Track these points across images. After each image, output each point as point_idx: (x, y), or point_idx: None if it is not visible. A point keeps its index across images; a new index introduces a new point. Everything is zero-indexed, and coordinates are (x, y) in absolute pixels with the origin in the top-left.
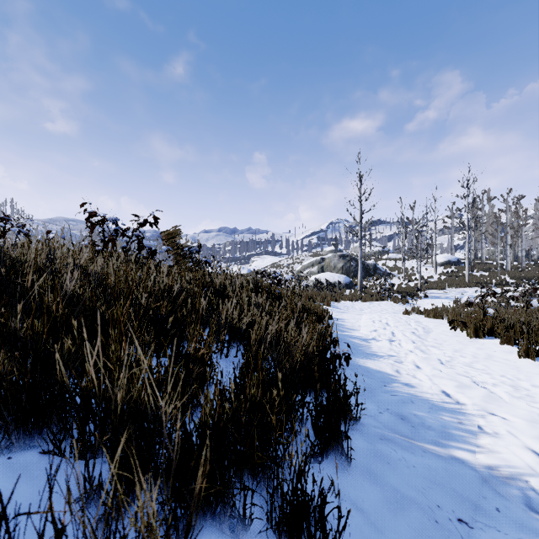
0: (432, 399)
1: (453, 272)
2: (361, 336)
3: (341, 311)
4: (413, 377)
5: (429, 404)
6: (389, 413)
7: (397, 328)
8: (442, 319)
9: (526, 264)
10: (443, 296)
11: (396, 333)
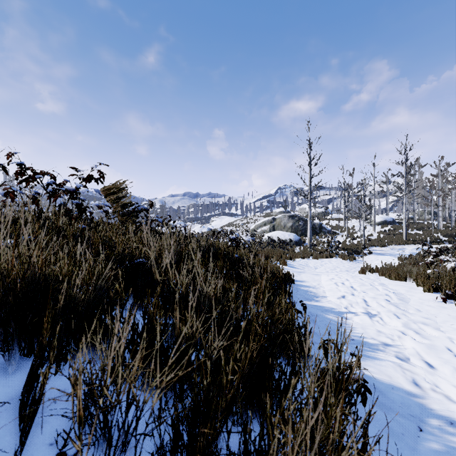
0: None
1: (390, 230)
2: (333, 307)
3: (298, 270)
4: (449, 399)
5: None
6: None
7: (368, 294)
8: (405, 281)
9: (454, 224)
10: (385, 253)
11: (371, 304)
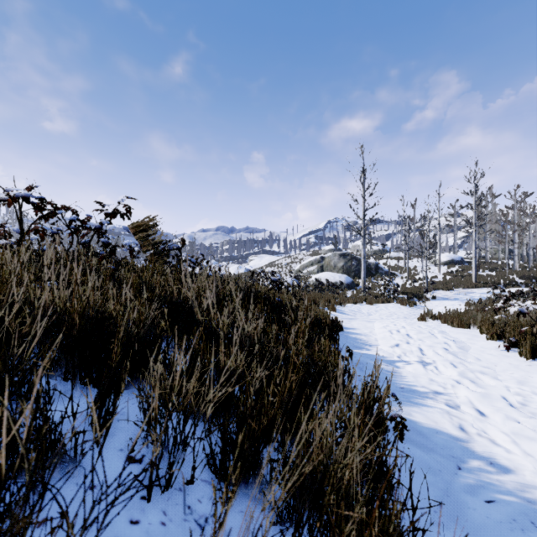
0: None
1: (458, 272)
2: (384, 356)
3: (348, 317)
4: (493, 443)
5: None
6: None
7: (424, 342)
8: (469, 328)
9: (533, 264)
10: (451, 298)
11: (427, 352)
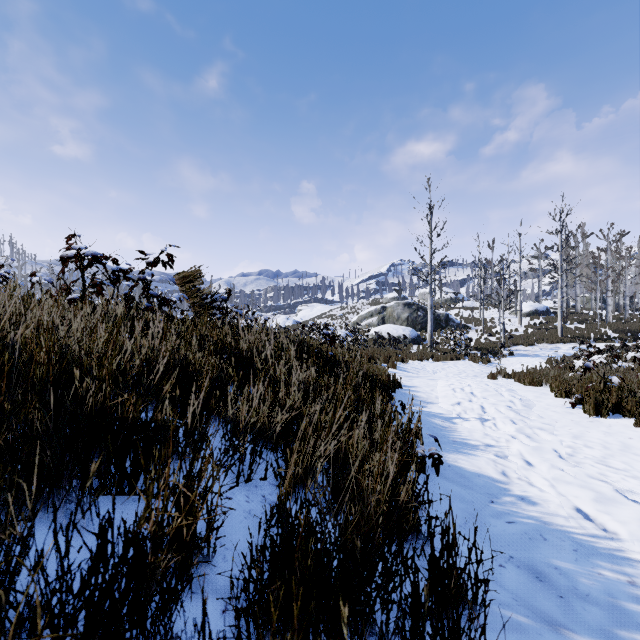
0: (570, 529)
1: (542, 324)
2: (442, 413)
3: (410, 374)
4: (530, 485)
5: (571, 541)
6: (515, 565)
7: (487, 400)
8: (541, 386)
9: (630, 315)
10: (532, 354)
11: (488, 409)
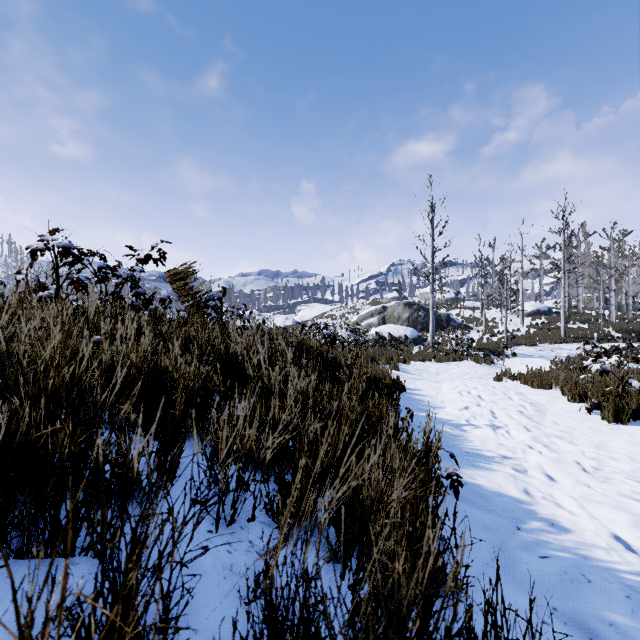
0: (614, 565)
1: (544, 324)
2: (450, 419)
3: (413, 376)
4: (557, 506)
5: (619, 584)
6: (561, 621)
7: (496, 405)
8: (550, 389)
9: (633, 315)
10: (535, 355)
11: (498, 415)
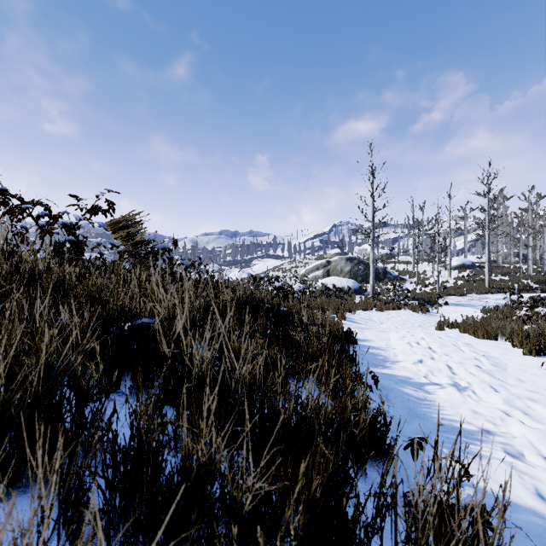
0: None
1: (470, 276)
2: (409, 377)
3: (360, 326)
4: None
5: None
6: None
7: (452, 359)
8: (495, 339)
9: None
10: (465, 304)
11: (459, 371)
